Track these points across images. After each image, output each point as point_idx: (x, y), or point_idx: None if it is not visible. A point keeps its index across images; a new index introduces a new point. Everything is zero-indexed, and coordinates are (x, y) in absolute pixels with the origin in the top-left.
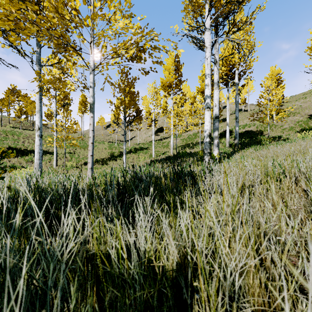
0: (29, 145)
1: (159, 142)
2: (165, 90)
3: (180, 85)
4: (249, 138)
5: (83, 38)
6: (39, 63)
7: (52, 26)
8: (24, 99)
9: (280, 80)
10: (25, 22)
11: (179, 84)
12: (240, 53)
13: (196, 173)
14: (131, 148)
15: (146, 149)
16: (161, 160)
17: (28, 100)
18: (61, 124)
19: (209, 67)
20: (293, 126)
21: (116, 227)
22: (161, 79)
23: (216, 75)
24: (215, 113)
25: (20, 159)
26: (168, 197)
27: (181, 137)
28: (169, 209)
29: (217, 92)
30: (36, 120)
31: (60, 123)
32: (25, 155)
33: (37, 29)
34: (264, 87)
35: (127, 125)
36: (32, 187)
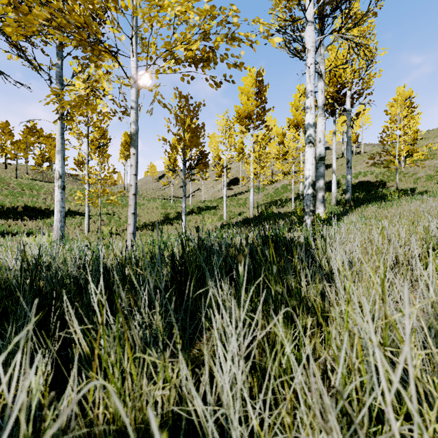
0: (52, 203)
1: (233, 198)
2: (241, 123)
3: (263, 115)
4: (365, 192)
5: (118, 25)
6: (61, 81)
7: (70, 7)
8: (47, 140)
9: (411, 107)
10: (28, 0)
11: (262, 113)
12: (354, 65)
13: (299, 242)
14: (194, 207)
15: (214, 209)
16: (236, 224)
17: (52, 142)
18: (95, 172)
19: (313, 79)
20: (432, 174)
21: (165, 361)
22: (236, 108)
23: (320, 95)
24: (319, 152)
25: (40, 222)
26: (273, 284)
27: (264, 192)
28: (276, 309)
29: (322, 120)
30: (56, 164)
31: (93, 171)
32: (47, 217)
33: (50, 17)
34: (391, 115)
35: (188, 173)
36: (32, 262)
